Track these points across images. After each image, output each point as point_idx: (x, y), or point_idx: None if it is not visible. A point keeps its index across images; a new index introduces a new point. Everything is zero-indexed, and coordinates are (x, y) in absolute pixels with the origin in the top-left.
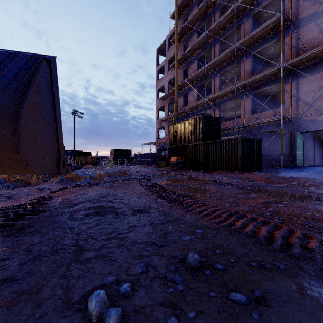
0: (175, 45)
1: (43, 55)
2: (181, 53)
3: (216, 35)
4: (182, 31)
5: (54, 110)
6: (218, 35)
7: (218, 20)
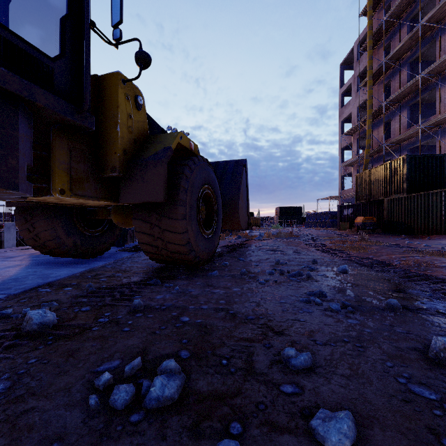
0: (368, 55)
1: (240, 160)
2: (379, 62)
3: (442, 19)
4: (380, 29)
5: (246, 192)
6: None
7: None
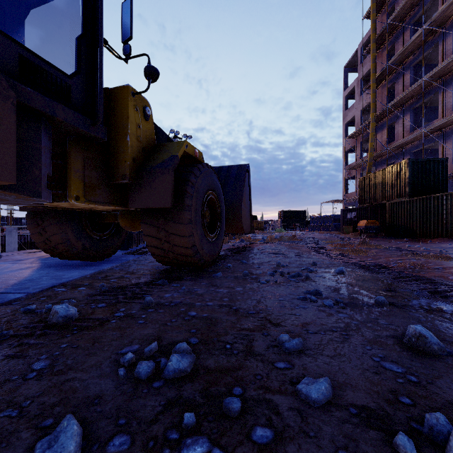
0: (371, 58)
1: (243, 165)
2: (383, 64)
3: (445, 22)
4: (384, 32)
5: (249, 196)
6: (449, 22)
7: (445, 4)
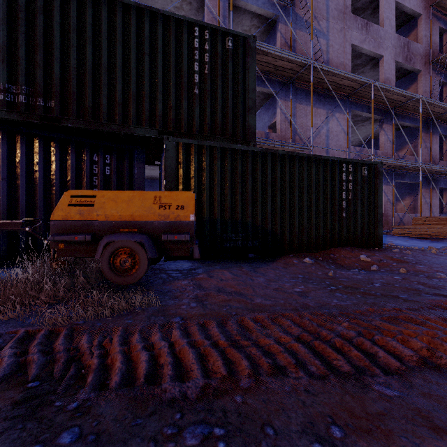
0: None
1: None
2: None
3: None
4: None
5: None
6: None
7: None
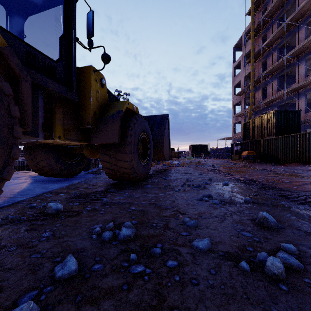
0: (251, 42)
1: (164, 114)
2: (259, 46)
3: (300, 19)
4: (259, 25)
5: (168, 135)
6: (302, 19)
7: (300, 7)
